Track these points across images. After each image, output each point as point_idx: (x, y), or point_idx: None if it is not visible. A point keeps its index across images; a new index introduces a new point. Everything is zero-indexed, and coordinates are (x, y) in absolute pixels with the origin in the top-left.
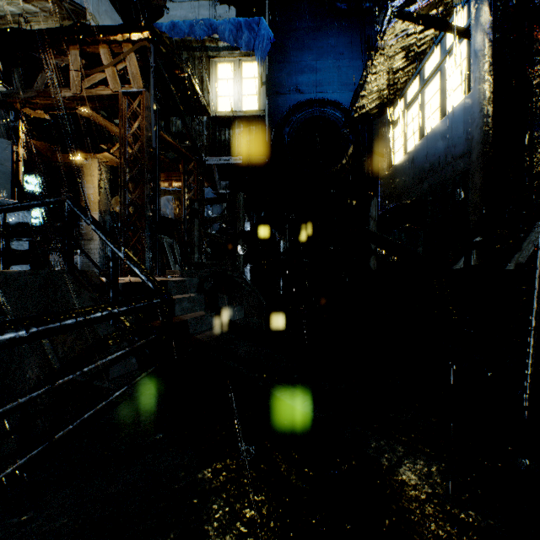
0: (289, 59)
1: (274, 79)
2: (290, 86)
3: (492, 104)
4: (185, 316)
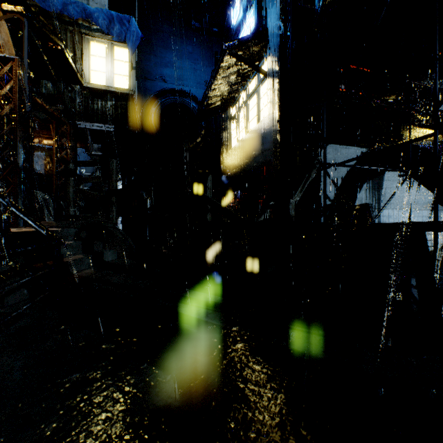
0: (156, 53)
1: (143, 66)
2: (156, 75)
3: (279, 123)
4: (65, 259)
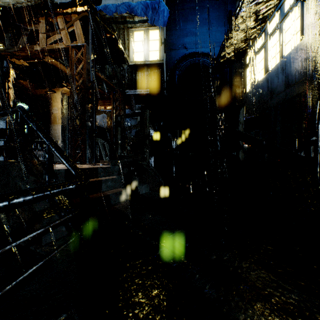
0: (179, 28)
1: (169, 41)
2: (179, 44)
3: None
4: (108, 192)
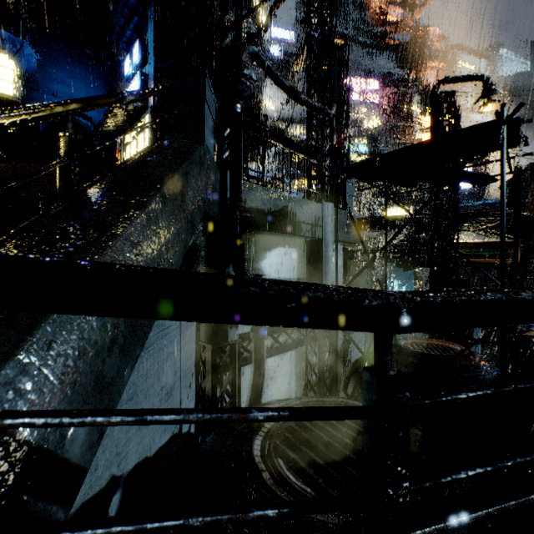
0: (44, 67)
1: (29, 76)
2: (45, 88)
3: None
4: None
